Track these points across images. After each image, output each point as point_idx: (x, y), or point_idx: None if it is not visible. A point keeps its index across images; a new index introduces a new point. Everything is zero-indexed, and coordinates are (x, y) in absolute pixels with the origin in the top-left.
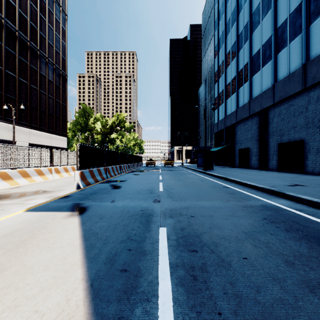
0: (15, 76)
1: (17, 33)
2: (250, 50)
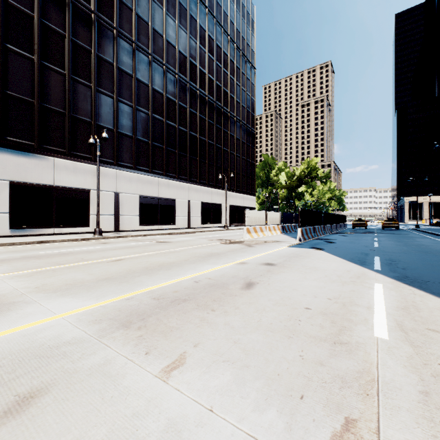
0: (221, 147)
1: (222, 109)
2: None
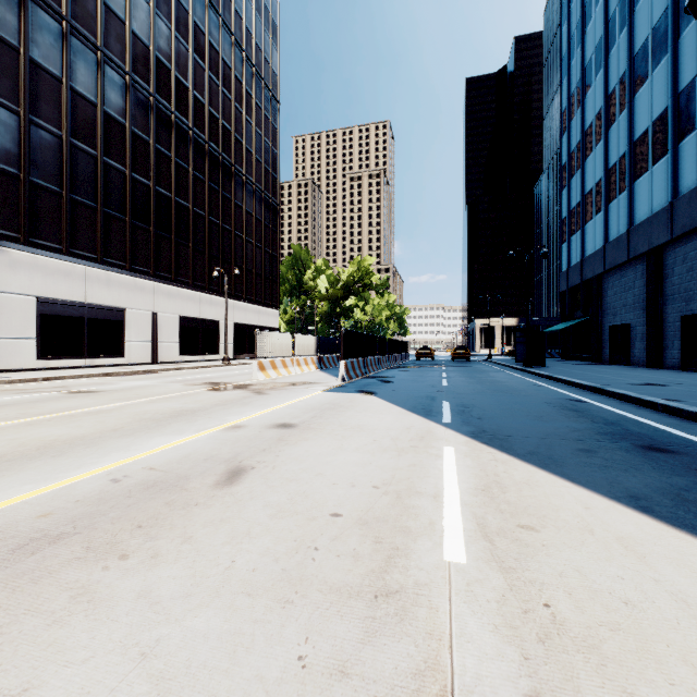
0: (218, 222)
1: (221, 157)
2: (630, 128)
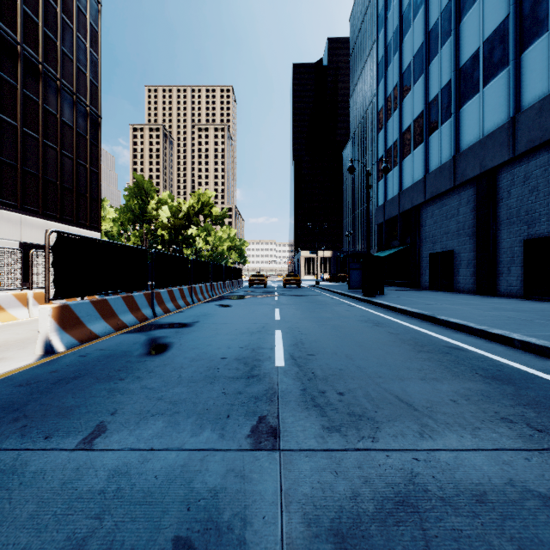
0: None
1: None
2: (456, 55)
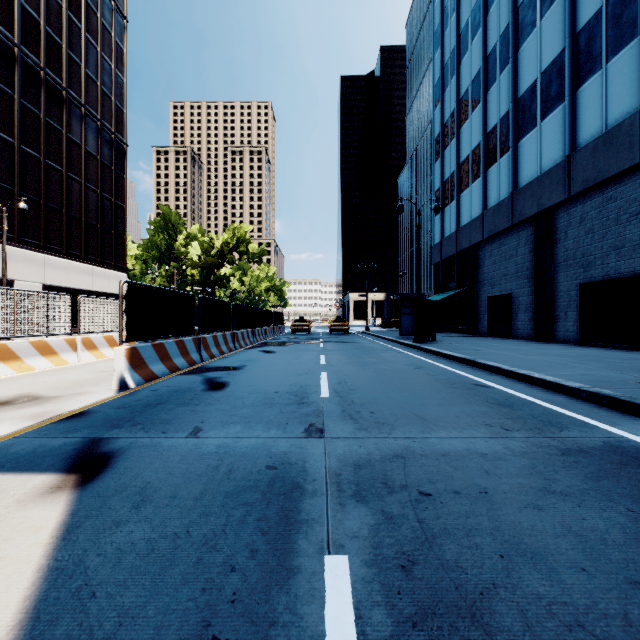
0: (13, 141)
1: (17, 50)
2: (514, 84)
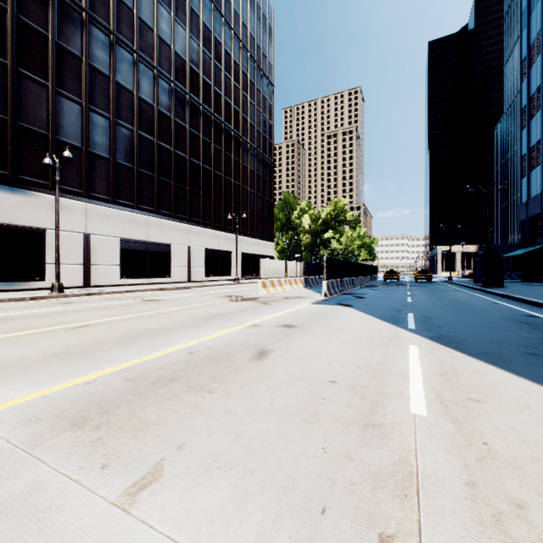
0: (231, 180)
1: (232, 132)
2: None
